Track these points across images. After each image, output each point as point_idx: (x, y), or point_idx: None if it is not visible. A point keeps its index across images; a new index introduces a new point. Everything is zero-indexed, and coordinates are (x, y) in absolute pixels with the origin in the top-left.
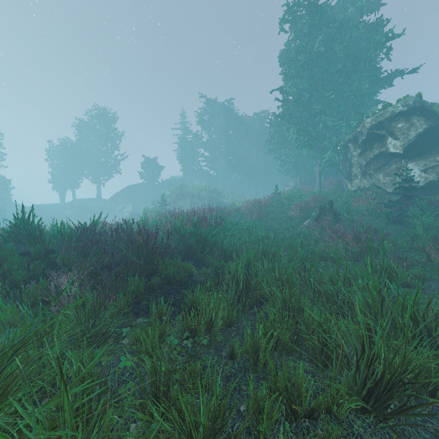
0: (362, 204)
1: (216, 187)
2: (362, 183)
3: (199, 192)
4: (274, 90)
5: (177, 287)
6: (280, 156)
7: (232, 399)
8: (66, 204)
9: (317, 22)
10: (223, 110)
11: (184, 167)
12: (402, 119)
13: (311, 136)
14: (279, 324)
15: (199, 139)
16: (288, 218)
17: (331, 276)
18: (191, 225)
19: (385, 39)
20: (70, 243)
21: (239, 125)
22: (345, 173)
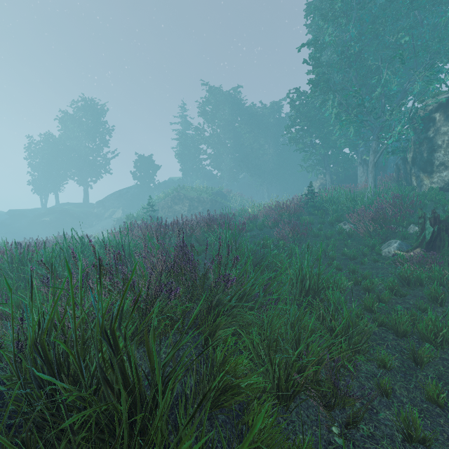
0: None
1: (220, 189)
2: None
3: (200, 194)
4: (303, 46)
5: None
6: (304, 147)
7: None
8: (45, 209)
9: None
10: (229, 99)
11: (184, 166)
12: None
13: (364, 106)
14: None
15: (200, 133)
16: (345, 235)
17: None
18: None
19: None
20: None
21: (247, 117)
22: (420, 163)
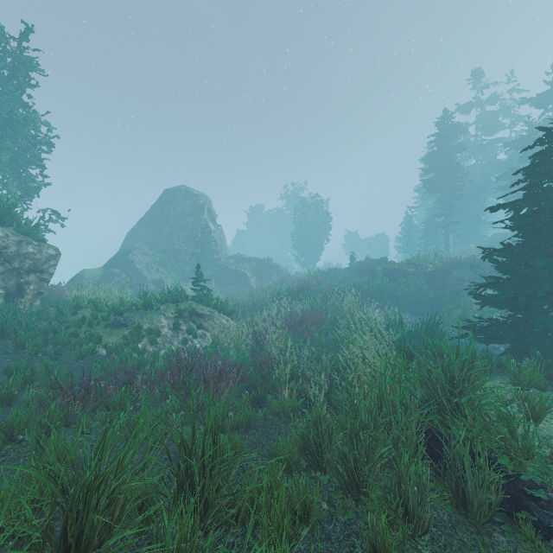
0: None
1: None
2: None
3: None
4: None
5: None
6: None
7: (338, 551)
8: None
9: None
10: None
11: None
12: None
13: None
14: None
15: None
16: None
17: None
18: None
19: None
20: None
21: None
22: None
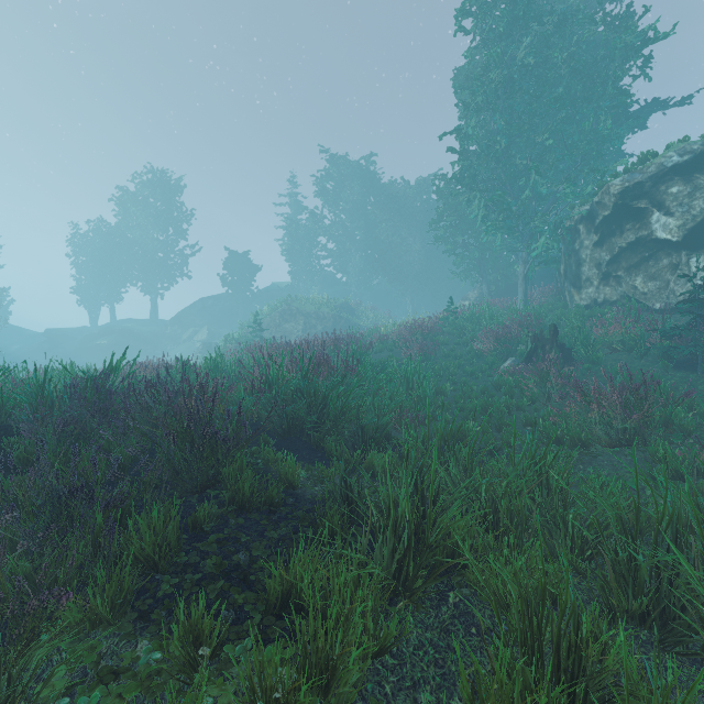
0: (614, 331)
1: (346, 300)
2: (602, 293)
3: (319, 308)
4: (445, 134)
5: (260, 516)
6: (455, 247)
7: None
8: (99, 329)
9: (521, 15)
10: (359, 173)
11: (295, 266)
12: (680, 178)
13: (511, 211)
14: (527, 698)
15: (318, 221)
16: (473, 355)
17: (618, 511)
18: (297, 372)
19: (641, 41)
20: (51, 412)
21: (384, 197)
22: (570, 276)
